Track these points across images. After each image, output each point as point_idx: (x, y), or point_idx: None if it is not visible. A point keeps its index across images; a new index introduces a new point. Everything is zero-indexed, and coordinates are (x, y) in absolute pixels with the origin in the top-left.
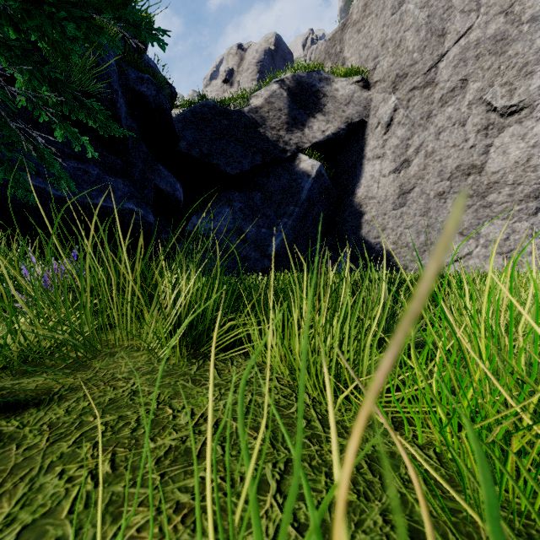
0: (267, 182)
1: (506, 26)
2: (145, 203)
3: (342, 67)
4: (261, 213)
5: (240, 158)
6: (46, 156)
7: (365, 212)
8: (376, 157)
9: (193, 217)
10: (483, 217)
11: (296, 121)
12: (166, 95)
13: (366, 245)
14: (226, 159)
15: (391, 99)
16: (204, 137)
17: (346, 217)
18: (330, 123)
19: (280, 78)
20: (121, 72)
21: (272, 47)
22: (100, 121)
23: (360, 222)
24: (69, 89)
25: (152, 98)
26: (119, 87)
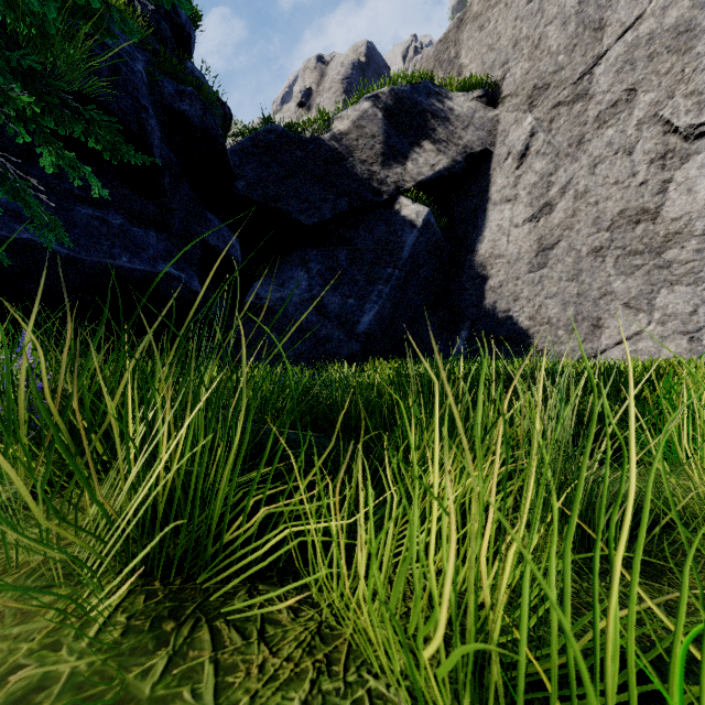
0: (356, 236)
1: (693, 12)
2: (188, 265)
3: (459, 77)
4: (348, 278)
5: (319, 202)
6: (20, 191)
7: (490, 275)
8: (505, 200)
9: (255, 283)
10: (659, 281)
11: (395, 151)
12: (217, 117)
13: (491, 320)
14: (300, 205)
15: (526, 120)
16: (270, 174)
17: (463, 282)
18: (441, 154)
19: (373, 92)
20: (153, 84)
21: (363, 59)
22: (106, 141)
23: (483, 289)
24: (54, 88)
25: (196, 119)
26: (150, 103)
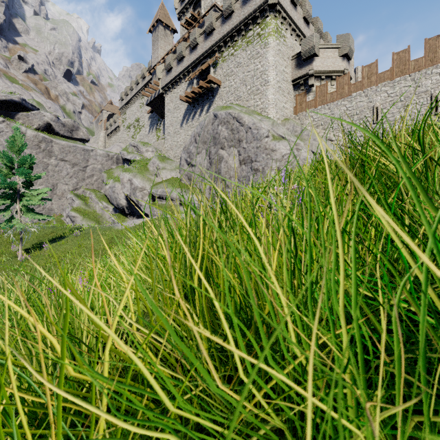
0: None
1: None
2: None
3: None
4: None
5: None
6: None
7: None
8: None
9: None
10: None
11: None
12: None
13: None
14: None
15: None
16: None
17: None
18: None
19: None
20: None
21: None
22: None
23: None
24: None
25: None
26: None
